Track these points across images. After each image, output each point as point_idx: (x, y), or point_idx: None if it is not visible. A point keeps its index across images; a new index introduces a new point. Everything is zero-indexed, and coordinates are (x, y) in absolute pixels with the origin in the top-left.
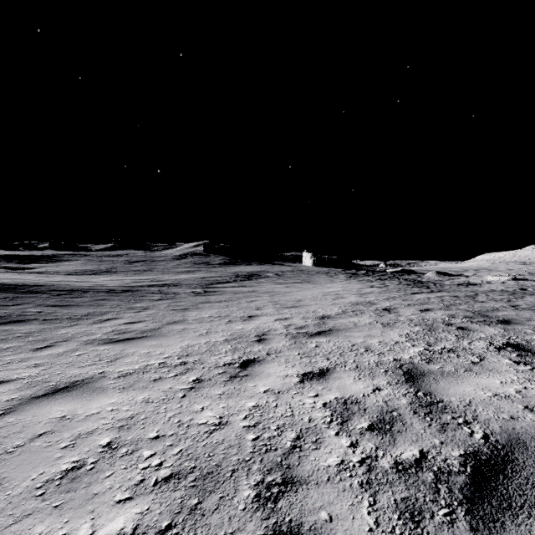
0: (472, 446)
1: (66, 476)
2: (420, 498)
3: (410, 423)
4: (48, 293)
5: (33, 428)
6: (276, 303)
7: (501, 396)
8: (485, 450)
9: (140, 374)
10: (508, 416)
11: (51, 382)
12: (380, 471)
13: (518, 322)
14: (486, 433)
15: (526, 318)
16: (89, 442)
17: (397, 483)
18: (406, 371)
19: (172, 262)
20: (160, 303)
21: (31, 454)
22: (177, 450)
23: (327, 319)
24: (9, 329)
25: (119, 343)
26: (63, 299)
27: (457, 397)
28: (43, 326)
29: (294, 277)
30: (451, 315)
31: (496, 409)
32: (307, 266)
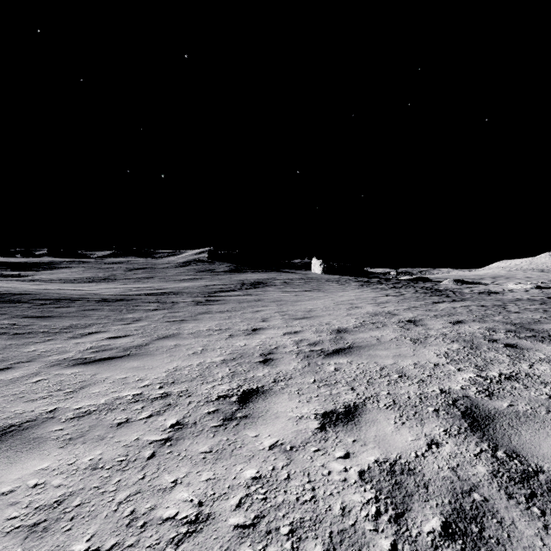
0: None
1: None
2: None
3: (511, 520)
4: (30, 303)
5: None
6: (284, 314)
7: None
8: None
9: (103, 414)
10: None
11: None
12: None
13: None
14: None
15: None
16: None
17: None
18: (465, 411)
19: (175, 270)
20: (155, 313)
21: None
22: None
23: (344, 333)
24: None
25: (93, 365)
26: (46, 309)
27: None
28: (11, 342)
29: (303, 285)
30: (491, 329)
31: None
32: (316, 273)
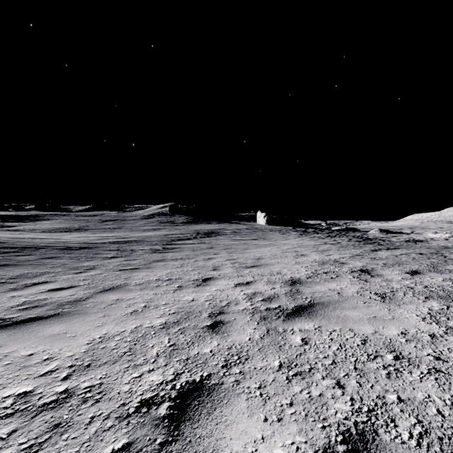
0: None
1: None
2: None
3: None
4: None
5: None
6: (235, 262)
7: None
8: None
9: None
10: None
11: None
12: None
13: None
14: None
15: None
16: None
17: None
18: None
19: (141, 221)
20: (112, 261)
21: None
22: None
23: (299, 285)
24: None
25: (6, 331)
26: (6, 258)
27: None
28: None
29: (250, 235)
30: None
31: None
32: (260, 224)
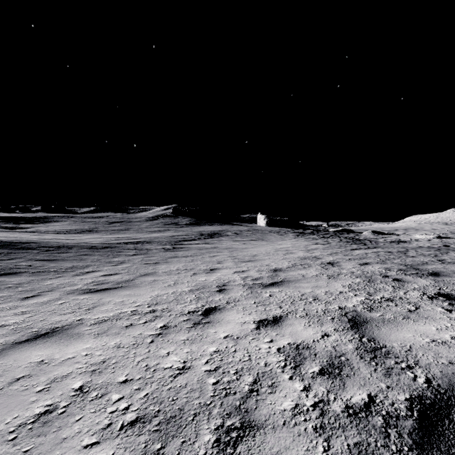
0: (417, 391)
1: (38, 420)
2: (371, 443)
3: (358, 367)
4: (38, 249)
5: (13, 372)
6: (234, 258)
7: (439, 342)
8: (429, 395)
9: (114, 321)
10: (447, 361)
11: (34, 328)
12: (332, 415)
13: (446, 274)
14: (428, 377)
15: (452, 271)
16: (62, 386)
17: (349, 428)
18: (351, 318)
19: (146, 223)
20: (135, 257)
21: (8, 397)
22: (143, 394)
23: (279, 272)
24: (2, 281)
25: (97, 293)
26: (51, 254)
27: (398, 343)
28: (32, 278)
29: (250, 236)
30: (387, 268)
31: (435, 354)
32: (261, 226)
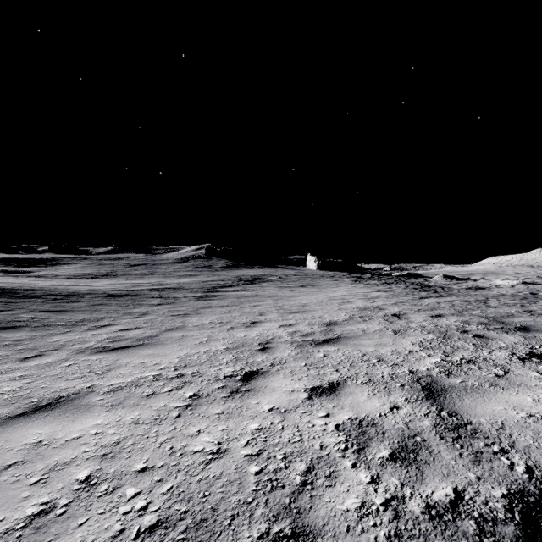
0: (516, 483)
1: (30, 525)
2: None
3: (438, 451)
4: (43, 298)
5: (3, 457)
6: (280, 308)
7: (537, 417)
8: (532, 489)
9: (132, 389)
10: None
11: (33, 398)
12: (410, 517)
13: (538, 329)
14: (528, 465)
15: None
16: (64, 476)
17: (432, 536)
18: (425, 386)
19: (174, 266)
20: (160, 308)
21: None
22: (167, 488)
23: (334, 326)
24: None
25: (113, 353)
26: (59, 304)
27: (487, 418)
28: (35, 333)
29: (298, 281)
30: (465, 321)
31: (534, 433)
32: (311, 269)
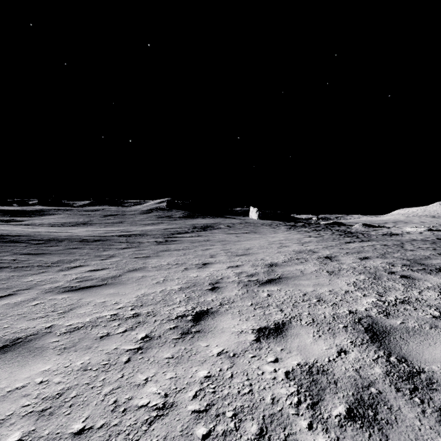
0: None
1: None
2: None
3: (398, 407)
4: (26, 243)
5: None
6: (228, 251)
7: None
8: None
9: (88, 329)
10: None
11: None
12: None
13: None
14: None
15: None
16: None
17: None
18: (367, 327)
19: (140, 216)
20: (126, 251)
21: None
22: None
23: (275, 267)
24: None
25: (78, 292)
26: (39, 248)
27: (438, 365)
28: (13, 273)
29: (243, 229)
30: (390, 263)
31: None
32: (253, 219)
